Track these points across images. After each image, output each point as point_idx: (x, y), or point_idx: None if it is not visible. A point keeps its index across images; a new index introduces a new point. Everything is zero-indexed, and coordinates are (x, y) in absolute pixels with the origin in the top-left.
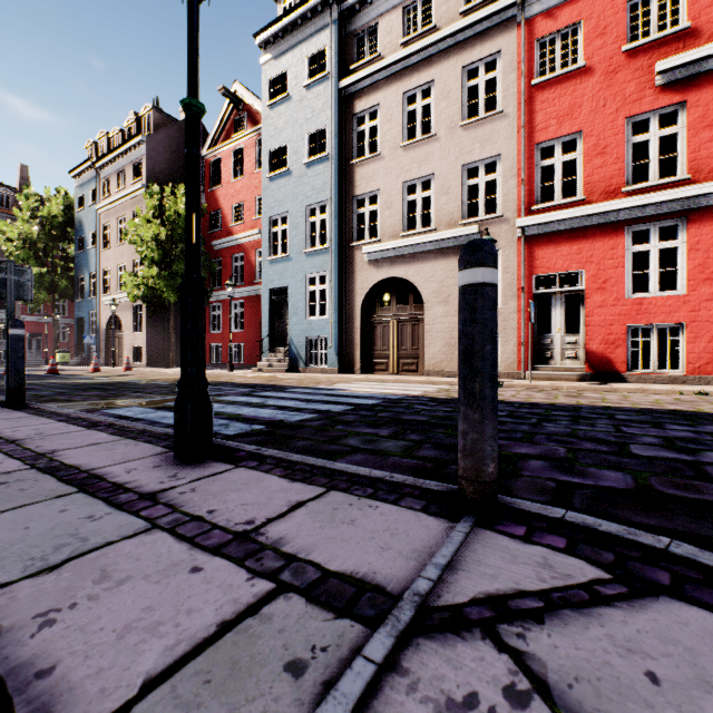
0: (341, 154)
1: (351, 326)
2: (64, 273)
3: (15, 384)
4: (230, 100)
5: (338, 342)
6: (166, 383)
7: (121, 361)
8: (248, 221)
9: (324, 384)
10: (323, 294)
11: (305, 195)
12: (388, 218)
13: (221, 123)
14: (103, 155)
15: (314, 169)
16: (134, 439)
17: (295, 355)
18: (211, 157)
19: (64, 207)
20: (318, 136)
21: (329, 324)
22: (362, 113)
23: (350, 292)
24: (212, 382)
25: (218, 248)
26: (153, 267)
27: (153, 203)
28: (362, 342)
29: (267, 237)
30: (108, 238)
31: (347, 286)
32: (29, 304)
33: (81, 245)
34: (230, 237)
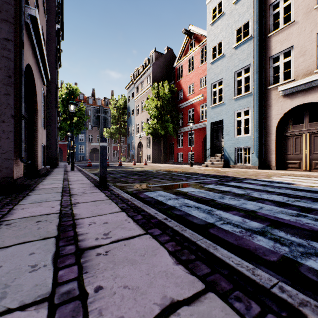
0: (260, 33)
1: (268, 139)
2: (123, 127)
3: (102, 174)
4: (187, 35)
5: (258, 150)
6: (165, 172)
7: (142, 160)
8: (196, 91)
9: (263, 177)
10: (238, 124)
11: (234, 65)
12: (301, 63)
13: (182, 48)
14: (136, 77)
15: (240, 48)
16: (222, 298)
17: (227, 158)
18: (178, 66)
19: (123, 102)
20: (242, 28)
21: (251, 139)
22: (277, 0)
23: (267, 118)
24: (187, 172)
25: (181, 108)
26: (154, 120)
27: (154, 91)
28: (276, 149)
29: (210, 95)
30: (138, 111)
31: (264, 115)
32: (113, 139)
33: (129, 115)
34: (187, 101)
